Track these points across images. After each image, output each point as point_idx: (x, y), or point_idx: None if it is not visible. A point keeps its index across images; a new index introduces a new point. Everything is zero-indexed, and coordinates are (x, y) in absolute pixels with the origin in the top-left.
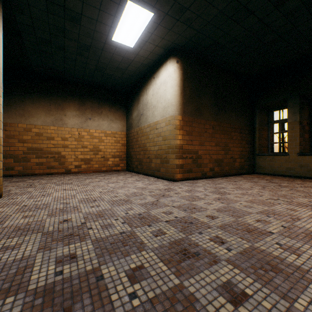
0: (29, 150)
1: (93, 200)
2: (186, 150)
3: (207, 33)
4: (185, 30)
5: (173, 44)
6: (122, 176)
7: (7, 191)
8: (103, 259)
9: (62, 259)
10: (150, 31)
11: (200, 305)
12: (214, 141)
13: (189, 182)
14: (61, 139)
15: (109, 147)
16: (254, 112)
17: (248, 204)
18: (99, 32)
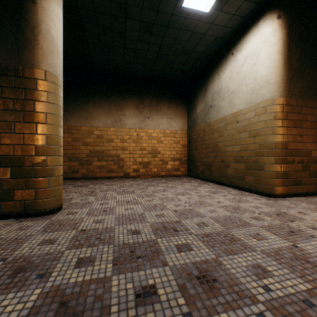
0: (92, 153)
1: (172, 230)
2: (293, 150)
3: None
4: None
5: None
6: (187, 183)
7: (69, 200)
8: None
9: None
10: None
11: None
12: None
13: (303, 201)
14: (120, 141)
15: (168, 149)
16: None
17: None
18: None
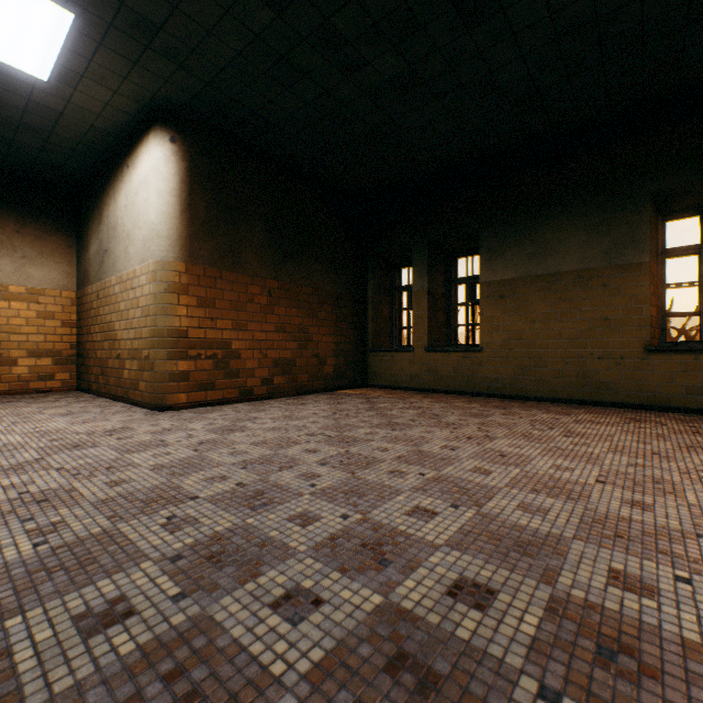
0: None
1: None
2: (200, 340)
3: (230, 93)
4: (177, 73)
5: (160, 98)
6: (40, 404)
7: None
8: None
9: None
10: (83, 53)
11: None
12: (274, 321)
13: (200, 411)
14: None
15: (20, 329)
16: (367, 268)
17: (245, 449)
18: None
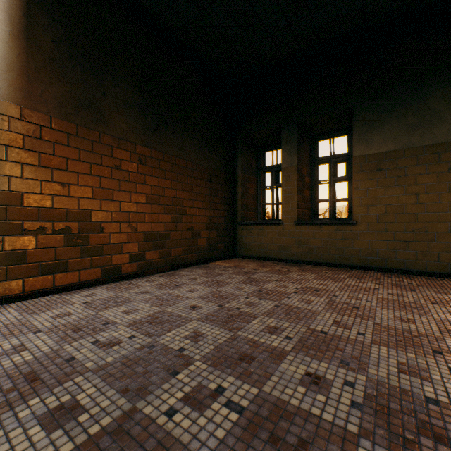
0: None
1: None
2: (42, 209)
3: None
4: None
5: None
6: None
7: None
8: None
9: None
10: None
11: None
12: (146, 191)
13: (35, 305)
14: None
15: None
16: (236, 148)
17: None
18: None
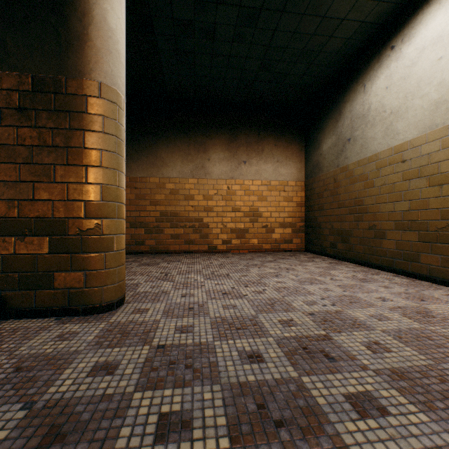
0: (163, 216)
1: (323, 356)
2: None
3: None
4: None
5: None
6: (309, 263)
7: (133, 287)
8: None
9: None
10: None
11: None
12: None
13: None
14: (202, 198)
15: (275, 209)
16: None
17: None
18: None
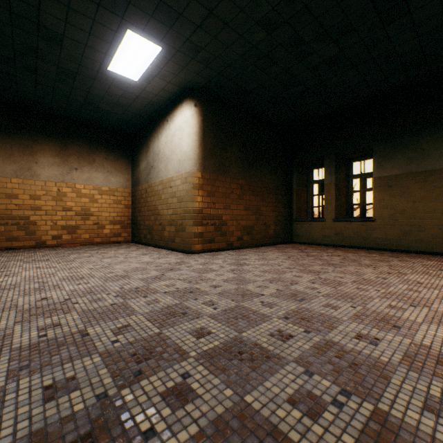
0: None
1: (80, 278)
2: (208, 215)
3: (229, 77)
4: (203, 70)
5: (190, 83)
6: (123, 249)
7: None
8: (90, 324)
9: (44, 327)
10: (159, 66)
11: (171, 341)
12: (243, 203)
13: (210, 254)
14: (29, 198)
15: (106, 209)
16: (292, 170)
17: (260, 274)
18: (89, 59)
